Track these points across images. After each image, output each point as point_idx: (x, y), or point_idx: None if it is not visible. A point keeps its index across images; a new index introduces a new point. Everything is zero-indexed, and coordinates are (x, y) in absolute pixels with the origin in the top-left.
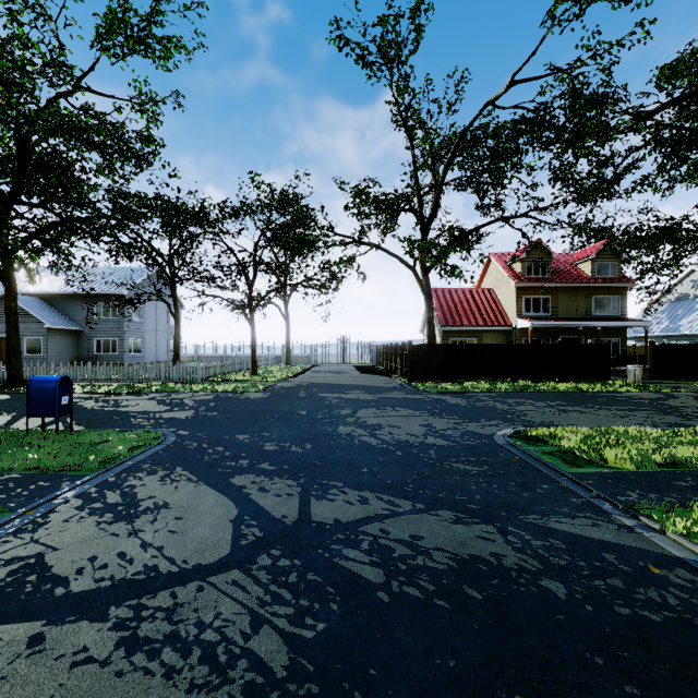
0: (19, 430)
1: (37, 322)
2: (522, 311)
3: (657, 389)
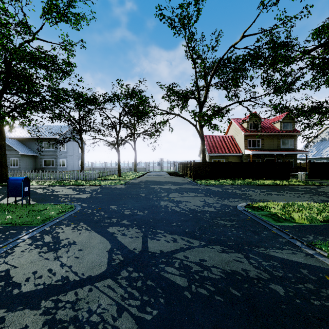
0: (3, 203)
1: (15, 151)
2: (247, 146)
3: (312, 183)
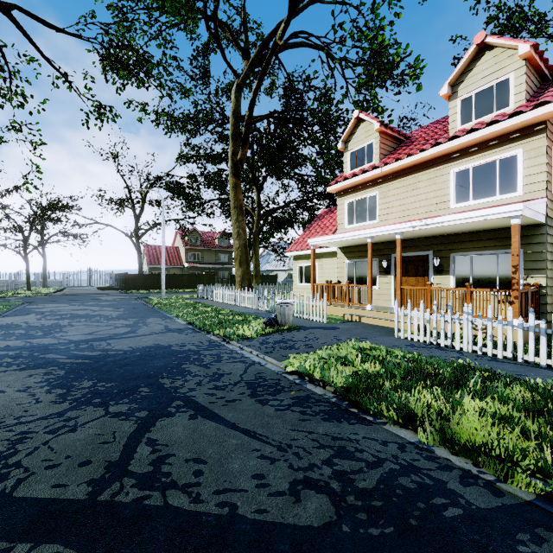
0: None
1: None
2: (188, 259)
3: None
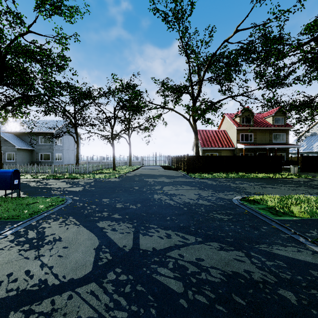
0: None
1: (12, 145)
2: (240, 140)
3: (305, 177)
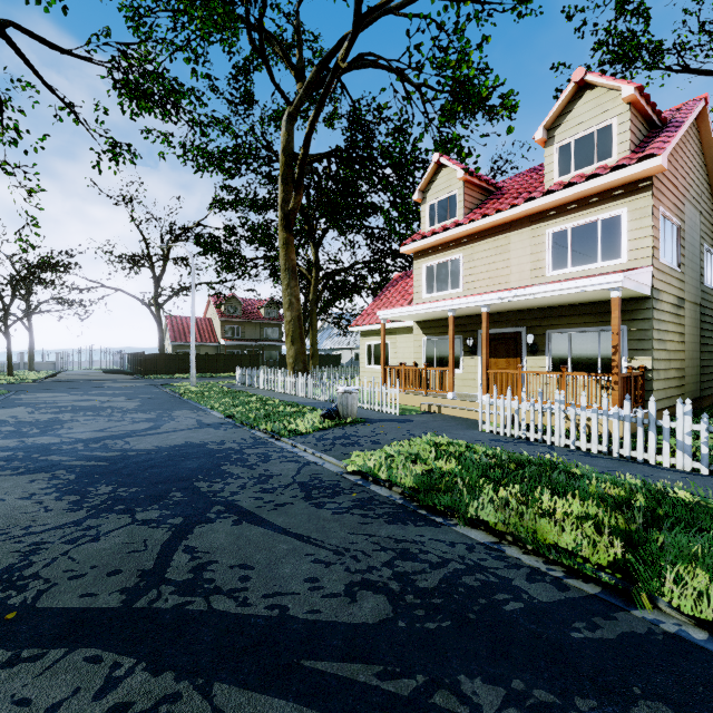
0: None
1: None
2: (225, 334)
3: None
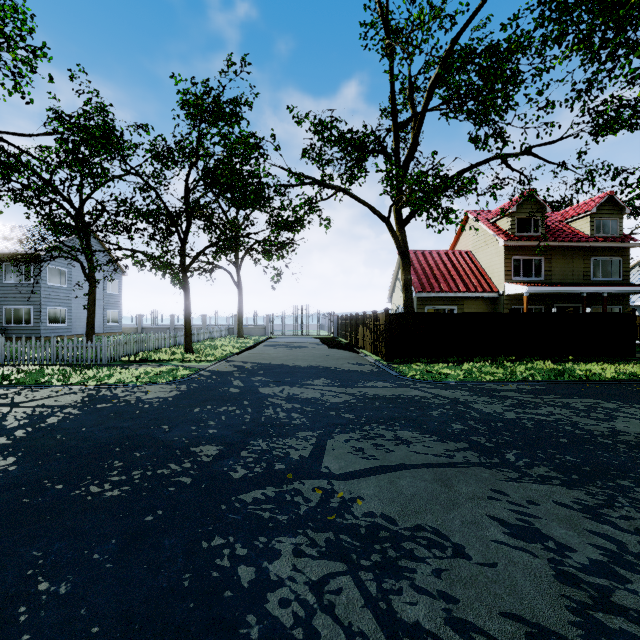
0: None
1: None
2: (512, 274)
3: None
